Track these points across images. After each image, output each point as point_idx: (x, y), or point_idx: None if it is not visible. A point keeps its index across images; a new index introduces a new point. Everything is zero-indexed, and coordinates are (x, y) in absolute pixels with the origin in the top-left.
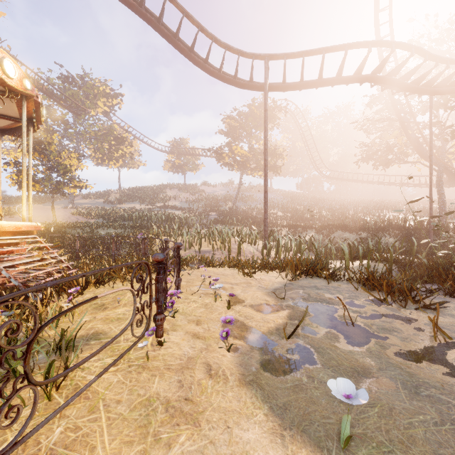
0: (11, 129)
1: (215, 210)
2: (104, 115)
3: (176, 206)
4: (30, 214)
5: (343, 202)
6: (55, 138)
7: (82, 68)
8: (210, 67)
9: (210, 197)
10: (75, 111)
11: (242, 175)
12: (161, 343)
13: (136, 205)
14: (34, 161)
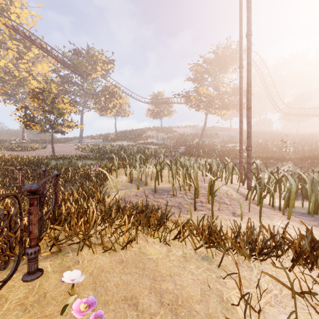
0: None
1: (183, 145)
2: (104, 79)
3: (153, 142)
4: None
5: (302, 136)
6: (53, 88)
7: (87, 44)
8: None
9: (180, 135)
10: (80, 74)
11: (207, 115)
12: None
13: (124, 143)
14: (39, 107)
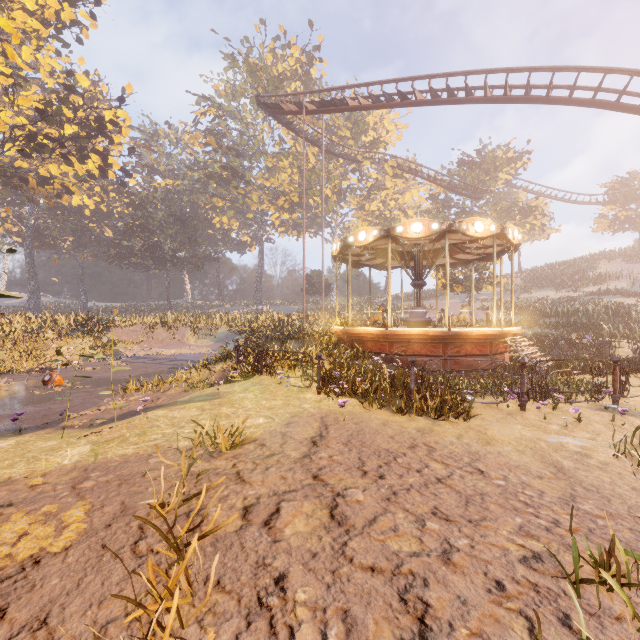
0: (480, 257)
1: None
2: None
3: (623, 290)
4: (501, 319)
5: None
6: None
7: (480, 142)
8: None
9: None
10: (476, 196)
11: None
12: None
13: (549, 293)
14: None
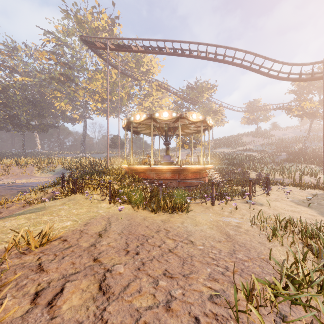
0: (196, 131)
1: (284, 151)
2: None
3: (252, 149)
4: (204, 161)
5: None
6: None
7: (196, 78)
8: (280, 77)
9: (280, 140)
10: (194, 103)
11: (312, 122)
12: (269, 195)
13: (224, 150)
14: None
